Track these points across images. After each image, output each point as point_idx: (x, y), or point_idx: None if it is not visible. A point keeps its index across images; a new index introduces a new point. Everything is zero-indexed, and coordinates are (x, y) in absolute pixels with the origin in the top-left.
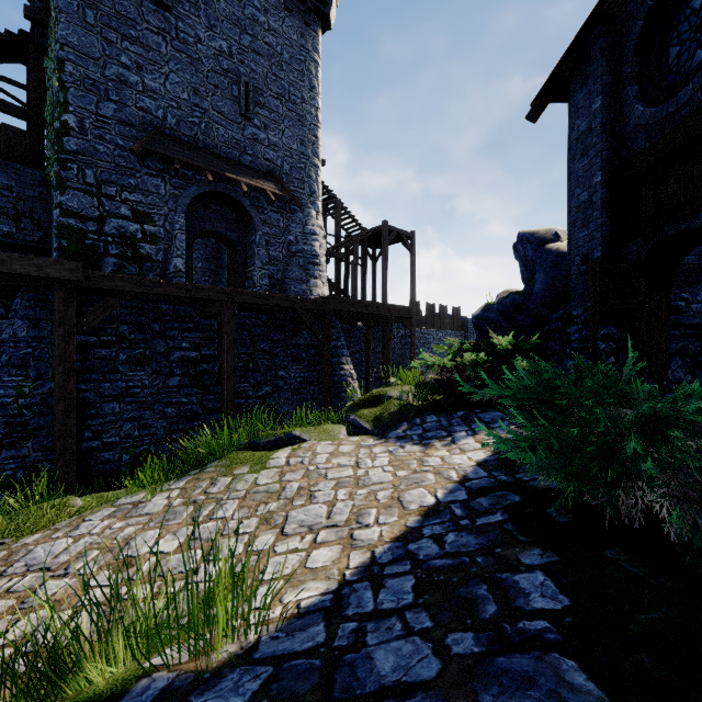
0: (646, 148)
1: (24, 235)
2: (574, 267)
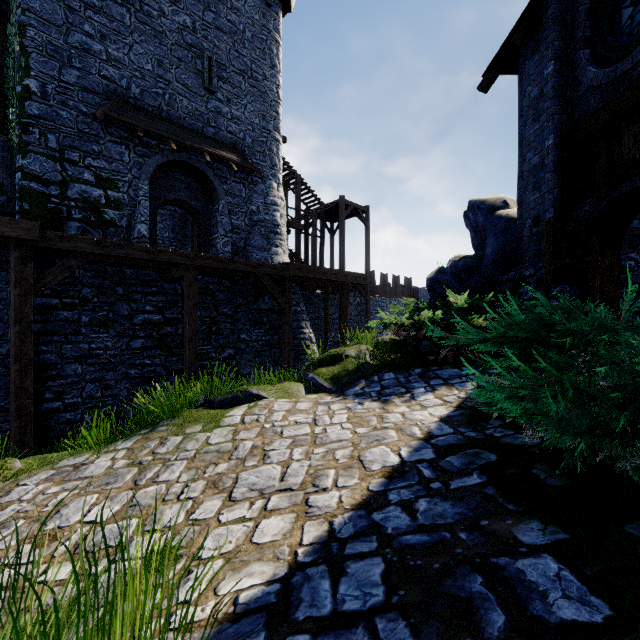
0: (599, 108)
1: None
2: (525, 229)
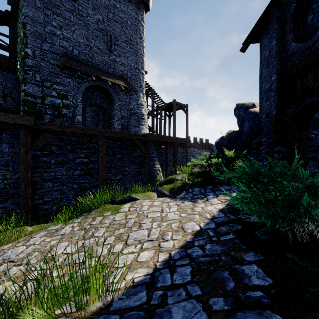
0: (297, 63)
1: (7, 104)
2: (262, 119)
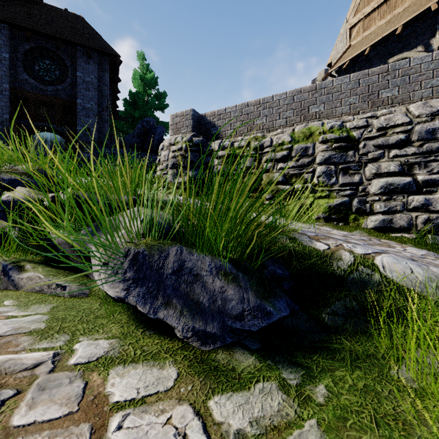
0: (32, 92)
1: None
2: None
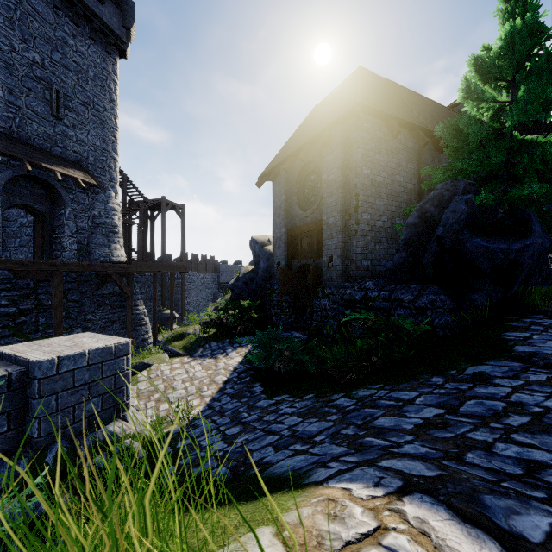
0: (298, 226)
1: None
2: (275, 265)
